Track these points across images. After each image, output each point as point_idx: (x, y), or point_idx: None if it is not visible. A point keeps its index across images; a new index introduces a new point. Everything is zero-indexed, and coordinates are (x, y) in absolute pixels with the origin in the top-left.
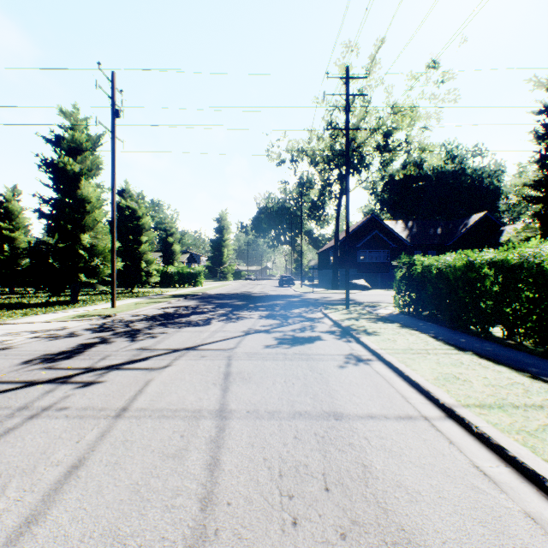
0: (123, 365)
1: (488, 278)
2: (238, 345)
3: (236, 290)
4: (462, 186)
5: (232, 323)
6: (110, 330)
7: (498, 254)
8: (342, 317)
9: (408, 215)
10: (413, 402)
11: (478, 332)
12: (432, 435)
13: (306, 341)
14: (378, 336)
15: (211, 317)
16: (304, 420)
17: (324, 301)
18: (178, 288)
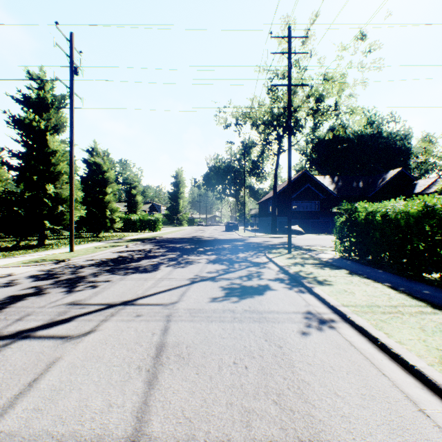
0: (37, 330)
1: None
2: (181, 298)
3: (189, 235)
4: (379, 147)
5: (179, 268)
6: (53, 277)
7: None
8: (287, 262)
9: (333, 172)
10: (431, 412)
11: (431, 280)
12: None
13: (255, 292)
14: (332, 286)
15: (160, 261)
16: None
17: (266, 245)
18: (140, 232)
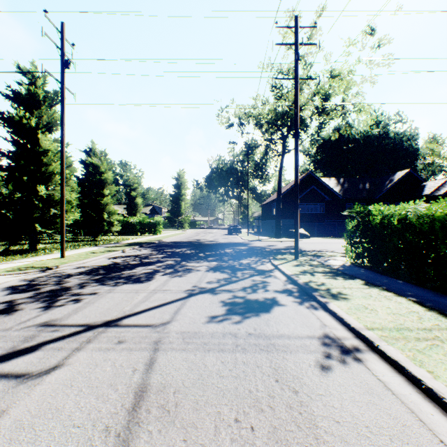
0: None
1: None
2: (175, 316)
3: (190, 238)
4: (386, 148)
5: (176, 278)
6: (34, 288)
7: None
8: (294, 270)
9: (338, 173)
10: None
11: None
12: None
13: (260, 308)
14: (349, 301)
15: (156, 269)
16: None
17: (270, 250)
18: (139, 236)
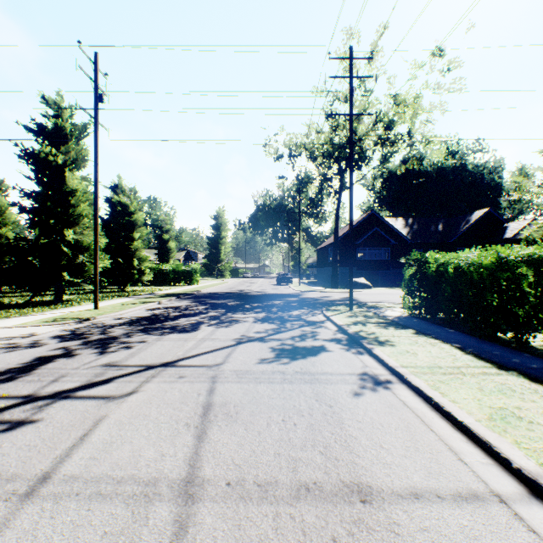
0: (76, 391)
1: (525, 279)
2: (227, 359)
3: (232, 289)
4: (463, 182)
5: (223, 328)
6: (81, 337)
7: (540, 250)
8: (346, 321)
9: (408, 212)
10: (469, 461)
11: (507, 341)
12: (527, 542)
13: (308, 353)
14: (394, 346)
15: (200, 320)
16: (314, 505)
17: (324, 301)
18: (173, 286)
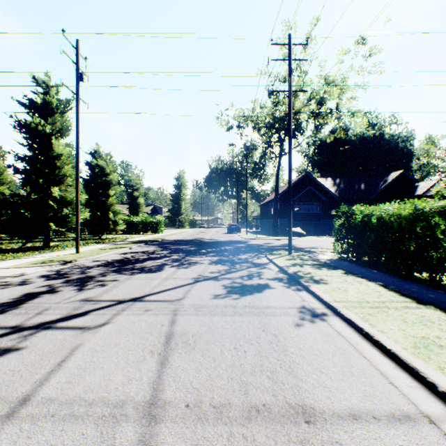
0: (57, 322)
1: (439, 227)
2: (186, 295)
3: (191, 237)
4: (381, 149)
5: (183, 269)
6: (64, 276)
7: None
8: (286, 263)
9: (335, 174)
10: (399, 384)
11: (422, 279)
12: None
13: (255, 290)
14: (327, 284)
15: (164, 262)
16: (264, 425)
17: (267, 247)
18: (142, 234)
